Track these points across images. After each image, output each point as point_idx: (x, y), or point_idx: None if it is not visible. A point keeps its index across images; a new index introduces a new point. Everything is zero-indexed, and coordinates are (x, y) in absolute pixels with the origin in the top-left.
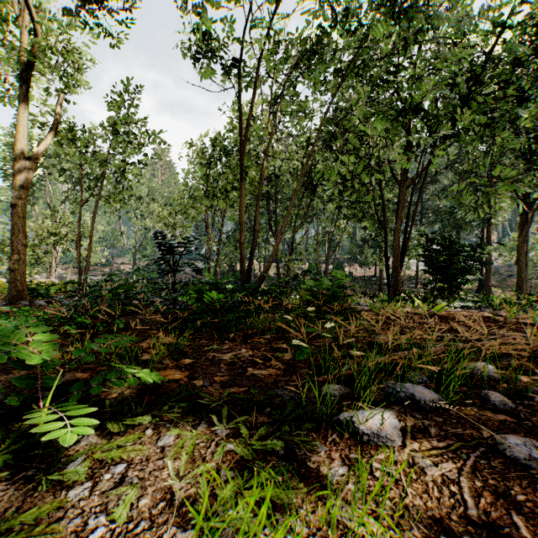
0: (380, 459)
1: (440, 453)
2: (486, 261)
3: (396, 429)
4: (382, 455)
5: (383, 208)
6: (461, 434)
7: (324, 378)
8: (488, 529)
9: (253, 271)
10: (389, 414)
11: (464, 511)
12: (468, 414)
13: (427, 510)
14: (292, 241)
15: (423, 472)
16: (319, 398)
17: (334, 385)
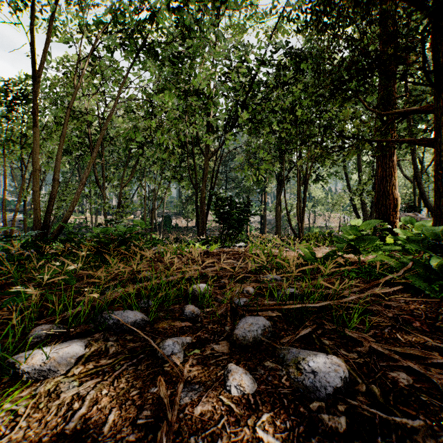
0: (21, 396)
1: (99, 370)
2: (263, 215)
3: (72, 357)
4: (27, 391)
5: (195, 173)
6: (137, 346)
7: (46, 320)
8: (72, 438)
9: (85, 223)
10: (78, 343)
11: (63, 427)
12: (160, 327)
13: (19, 442)
14: (120, 195)
15: (58, 397)
16: (19, 342)
17: (44, 325)
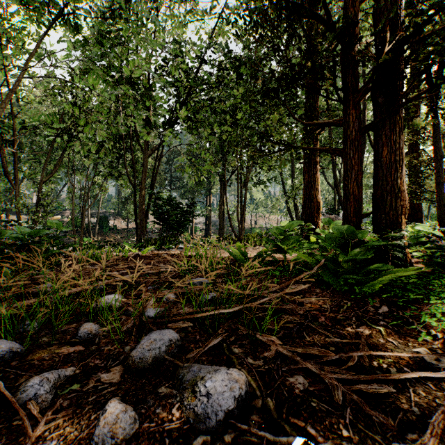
0: None
1: None
2: (208, 216)
3: None
4: None
5: (133, 170)
6: None
7: None
8: None
9: None
10: None
11: None
12: (35, 359)
13: None
14: (39, 192)
15: None
16: None
17: None
